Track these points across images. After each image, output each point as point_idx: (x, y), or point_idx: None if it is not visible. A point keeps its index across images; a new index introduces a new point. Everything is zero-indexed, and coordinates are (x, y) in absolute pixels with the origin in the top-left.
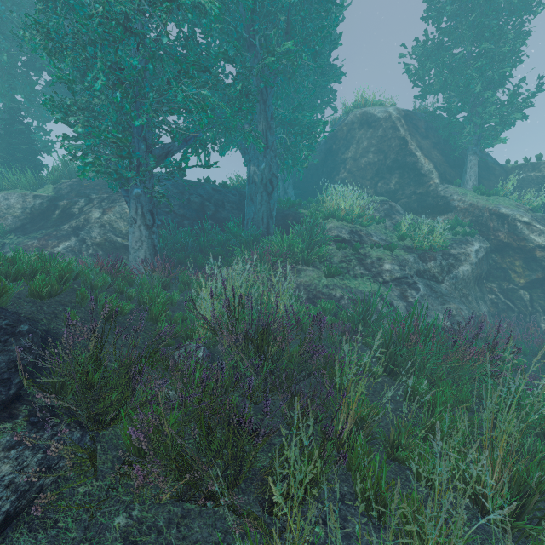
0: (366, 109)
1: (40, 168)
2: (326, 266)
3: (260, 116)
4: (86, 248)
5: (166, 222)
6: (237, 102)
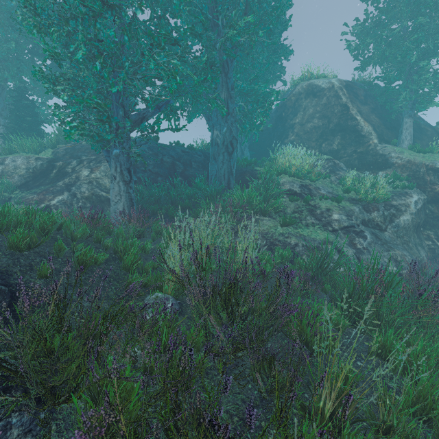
0: (312, 81)
1: (42, 135)
2: (281, 216)
3: (222, 87)
4: (76, 201)
5: (143, 179)
6: (202, 73)
